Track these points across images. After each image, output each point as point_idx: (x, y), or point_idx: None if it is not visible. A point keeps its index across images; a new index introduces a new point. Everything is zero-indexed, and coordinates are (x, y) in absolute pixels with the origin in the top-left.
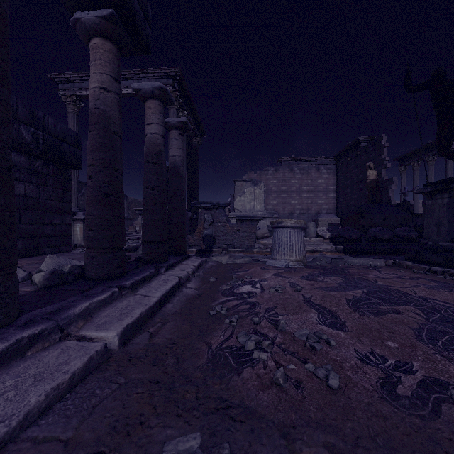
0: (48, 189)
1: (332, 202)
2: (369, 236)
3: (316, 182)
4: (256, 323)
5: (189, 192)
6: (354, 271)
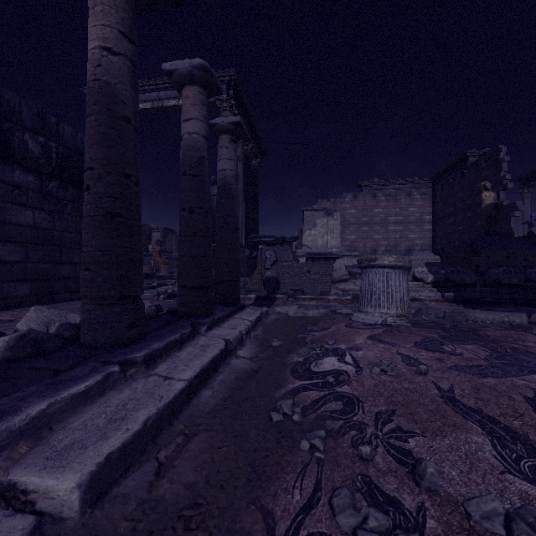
0: (66, 218)
1: (428, 236)
2: (488, 280)
3: (406, 211)
4: (366, 457)
5: (247, 225)
6: (494, 334)
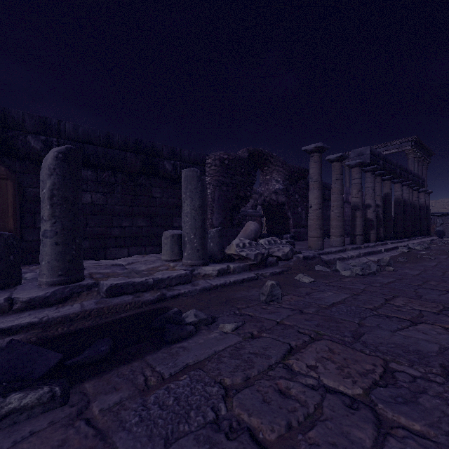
0: None
1: None
2: None
3: None
4: None
5: None
6: None
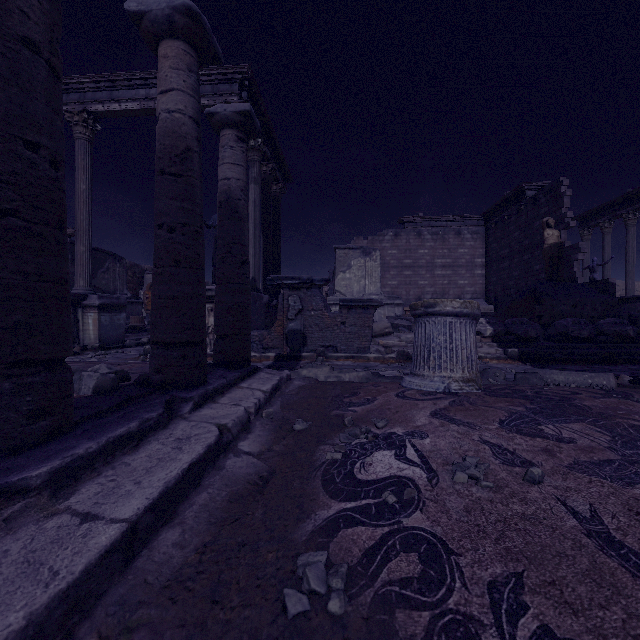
0: None
1: (479, 282)
2: (554, 333)
3: (455, 253)
4: None
5: (265, 265)
6: (595, 404)
